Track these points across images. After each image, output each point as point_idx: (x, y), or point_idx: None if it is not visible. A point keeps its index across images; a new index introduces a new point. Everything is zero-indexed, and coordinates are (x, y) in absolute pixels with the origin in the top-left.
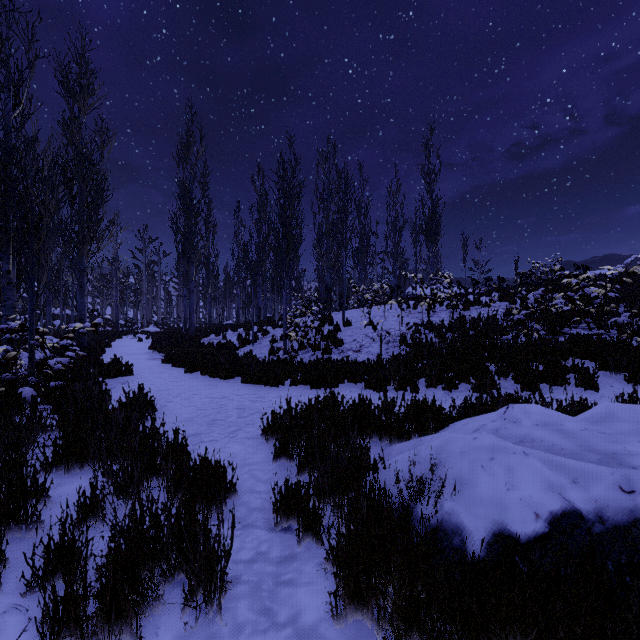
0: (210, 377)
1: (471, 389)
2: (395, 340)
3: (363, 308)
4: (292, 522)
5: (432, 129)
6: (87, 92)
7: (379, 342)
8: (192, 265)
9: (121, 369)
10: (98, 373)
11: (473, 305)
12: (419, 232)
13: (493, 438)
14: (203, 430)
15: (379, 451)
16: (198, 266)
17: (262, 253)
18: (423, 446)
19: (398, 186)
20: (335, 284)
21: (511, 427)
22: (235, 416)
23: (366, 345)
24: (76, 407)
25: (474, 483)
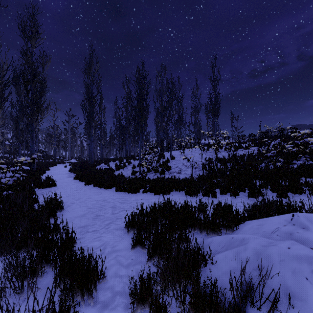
0: (98, 187)
1: (247, 196)
2: (199, 167)
3: (180, 150)
4: (145, 307)
5: (215, 58)
6: (35, 35)
7: (190, 168)
8: (92, 128)
9: (49, 183)
10: (36, 185)
11: (238, 148)
12: (209, 110)
13: (305, 249)
14: (89, 223)
15: (201, 240)
16: (95, 128)
17: (128, 122)
18: (241, 248)
19: (197, 88)
20: (165, 138)
21: (303, 232)
22: (110, 213)
23: (183, 169)
24: (2, 213)
25: (304, 297)
